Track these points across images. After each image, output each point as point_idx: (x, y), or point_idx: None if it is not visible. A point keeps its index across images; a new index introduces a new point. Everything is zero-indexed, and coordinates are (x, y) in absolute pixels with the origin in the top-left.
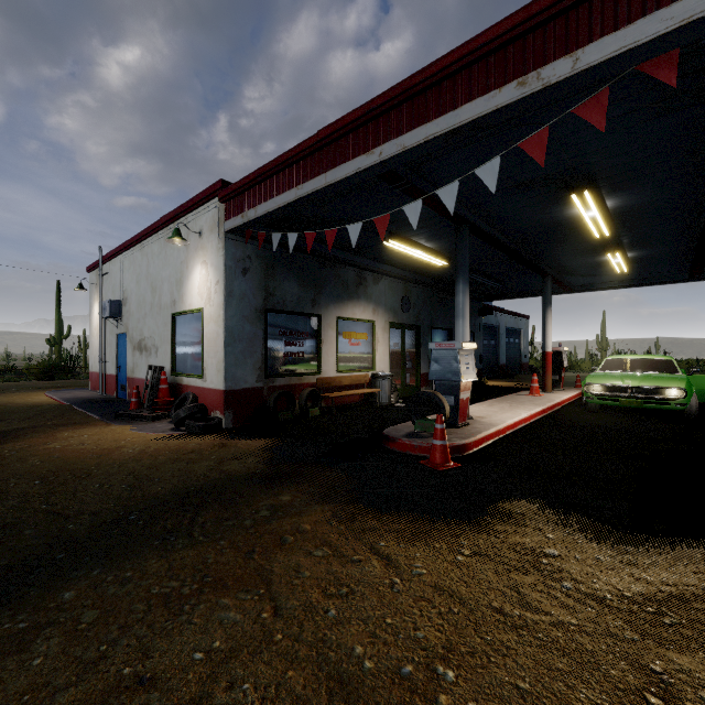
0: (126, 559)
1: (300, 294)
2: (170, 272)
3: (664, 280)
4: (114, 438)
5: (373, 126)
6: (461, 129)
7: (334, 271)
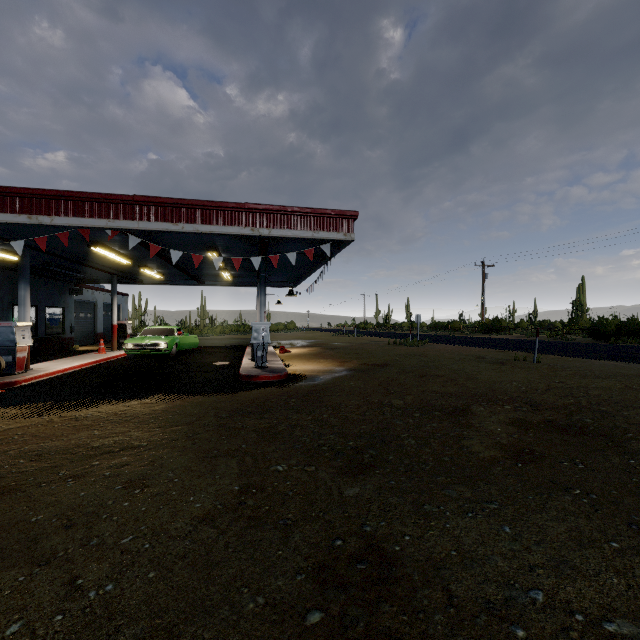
0: None
1: None
2: None
3: (190, 283)
4: None
5: None
6: None
7: None
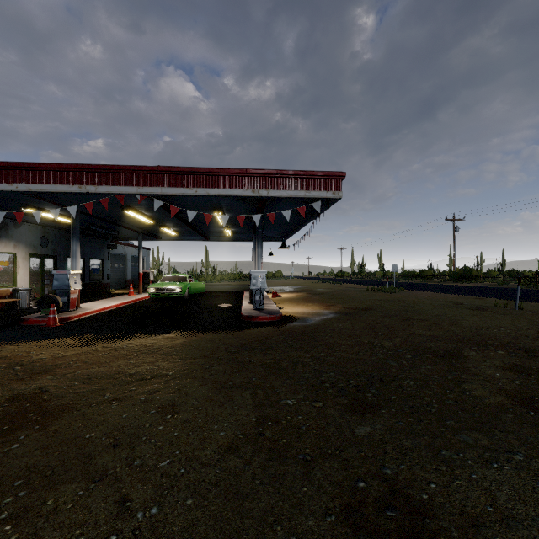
0: None
1: None
2: None
3: (198, 239)
4: None
5: (13, 172)
6: (58, 192)
7: None
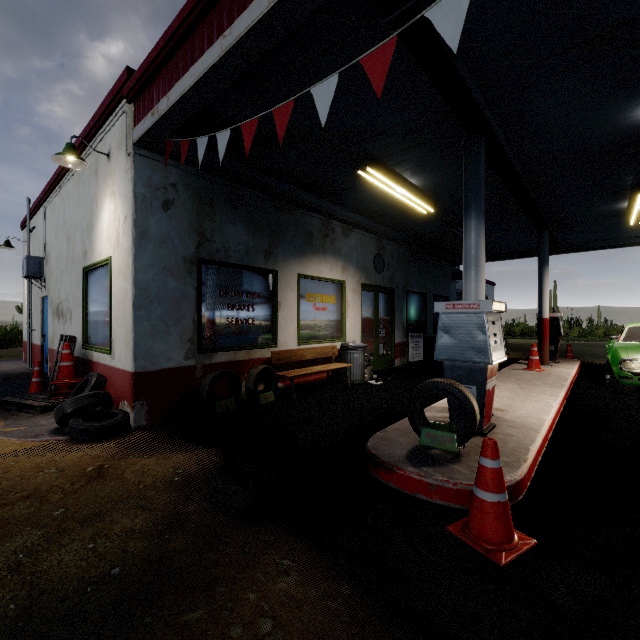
0: None
1: (249, 242)
2: (81, 215)
3: None
4: None
5: None
6: None
7: (294, 217)
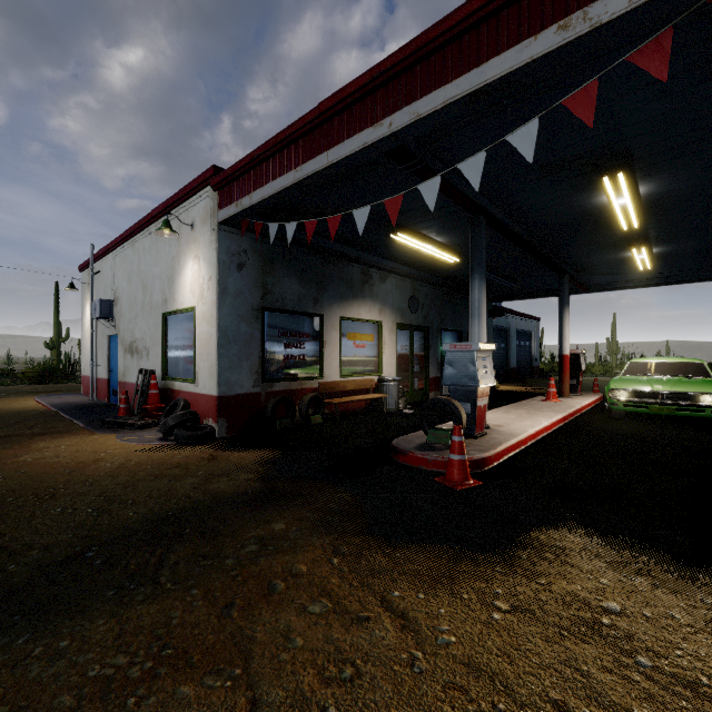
0: (66, 618)
1: (301, 292)
2: (161, 269)
3: (688, 278)
4: (93, 450)
5: (382, 93)
6: (486, 89)
7: (338, 268)
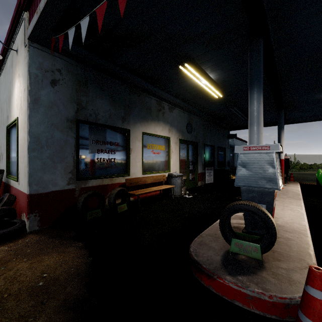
0: None
1: (111, 111)
2: (6, 93)
3: None
4: None
5: None
6: None
7: (140, 97)
